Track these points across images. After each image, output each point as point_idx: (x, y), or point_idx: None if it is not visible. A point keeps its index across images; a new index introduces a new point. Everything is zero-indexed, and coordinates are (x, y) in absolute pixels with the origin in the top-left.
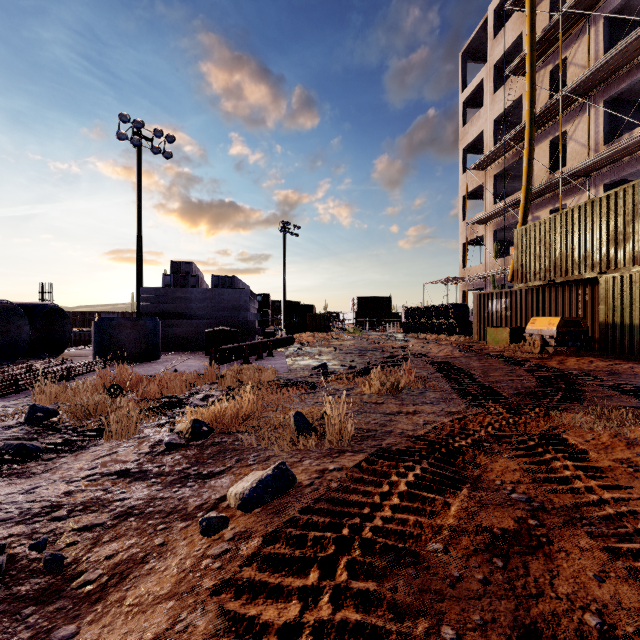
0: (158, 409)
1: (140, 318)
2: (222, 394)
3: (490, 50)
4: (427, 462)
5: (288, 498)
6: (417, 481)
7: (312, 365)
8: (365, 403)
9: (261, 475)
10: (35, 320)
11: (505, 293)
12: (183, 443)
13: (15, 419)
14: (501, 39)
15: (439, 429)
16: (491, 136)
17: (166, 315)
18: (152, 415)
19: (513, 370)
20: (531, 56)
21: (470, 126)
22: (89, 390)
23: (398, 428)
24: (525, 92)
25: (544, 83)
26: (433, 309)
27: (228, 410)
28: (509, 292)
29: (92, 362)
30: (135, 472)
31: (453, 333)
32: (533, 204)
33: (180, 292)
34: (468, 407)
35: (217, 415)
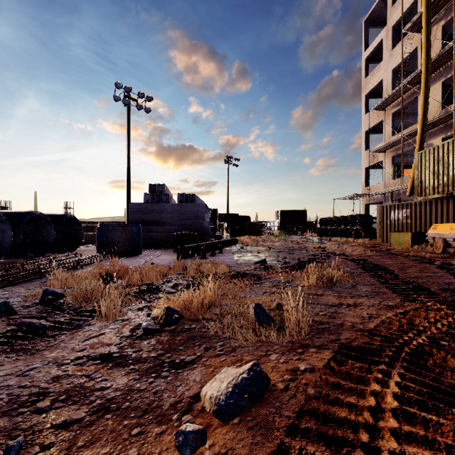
0: (139, 294)
1: (128, 224)
2: (187, 283)
3: (388, 16)
4: (400, 365)
5: (267, 407)
6: (405, 394)
7: (254, 260)
8: (307, 294)
9: (236, 378)
10: (58, 226)
11: (406, 205)
12: (158, 328)
13: (33, 300)
14: (398, 6)
15: (387, 323)
16: (389, 83)
17: (146, 223)
18: (134, 299)
19: (426, 267)
20: (427, 14)
21: (371, 77)
22: (89, 277)
23: (347, 321)
24: (419, 45)
25: (437, 36)
26: (342, 218)
27: (195, 299)
28: (409, 204)
29: (95, 256)
30: (116, 357)
31: (359, 237)
32: (427, 134)
33: (156, 206)
34: (403, 301)
35: (186, 303)
